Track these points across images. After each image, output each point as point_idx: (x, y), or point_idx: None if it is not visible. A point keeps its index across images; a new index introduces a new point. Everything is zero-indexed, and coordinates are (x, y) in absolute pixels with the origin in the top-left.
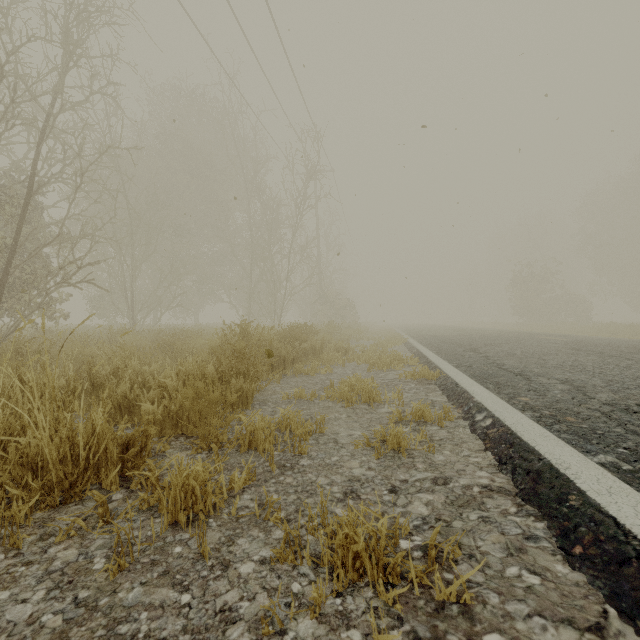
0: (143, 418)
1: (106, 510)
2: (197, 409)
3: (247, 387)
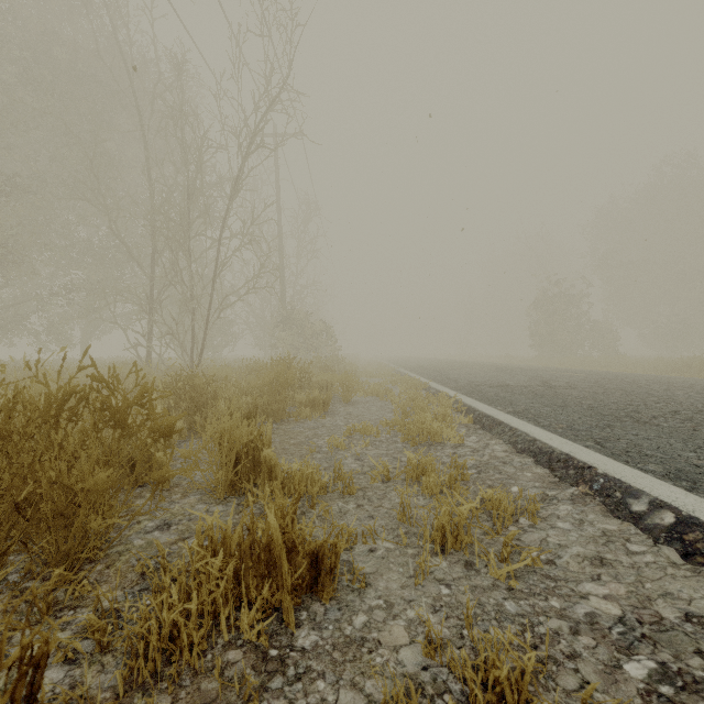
0: None
1: None
2: None
3: None
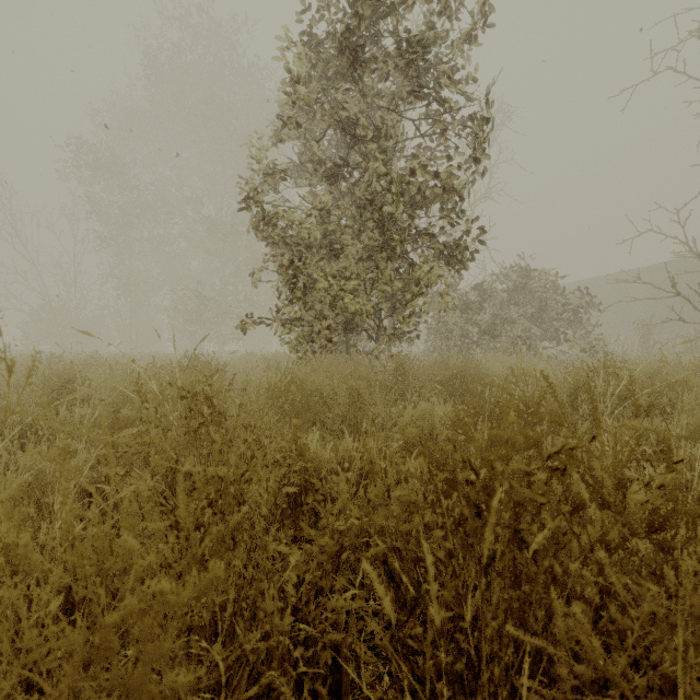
0: None
1: None
2: None
3: None
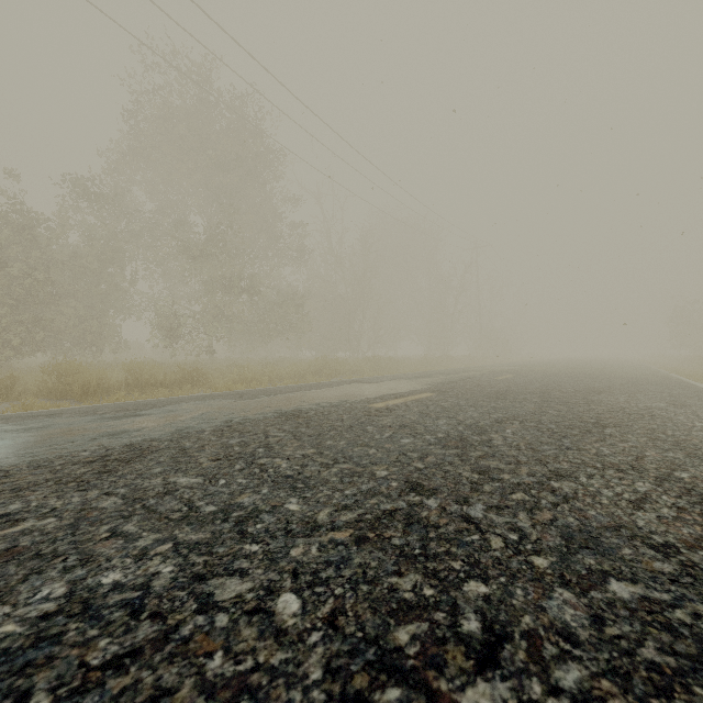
0: (416, 364)
1: (415, 369)
2: (420, 365)
3: (426, 365)
